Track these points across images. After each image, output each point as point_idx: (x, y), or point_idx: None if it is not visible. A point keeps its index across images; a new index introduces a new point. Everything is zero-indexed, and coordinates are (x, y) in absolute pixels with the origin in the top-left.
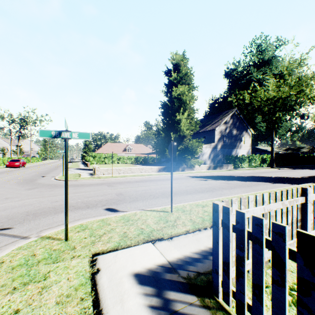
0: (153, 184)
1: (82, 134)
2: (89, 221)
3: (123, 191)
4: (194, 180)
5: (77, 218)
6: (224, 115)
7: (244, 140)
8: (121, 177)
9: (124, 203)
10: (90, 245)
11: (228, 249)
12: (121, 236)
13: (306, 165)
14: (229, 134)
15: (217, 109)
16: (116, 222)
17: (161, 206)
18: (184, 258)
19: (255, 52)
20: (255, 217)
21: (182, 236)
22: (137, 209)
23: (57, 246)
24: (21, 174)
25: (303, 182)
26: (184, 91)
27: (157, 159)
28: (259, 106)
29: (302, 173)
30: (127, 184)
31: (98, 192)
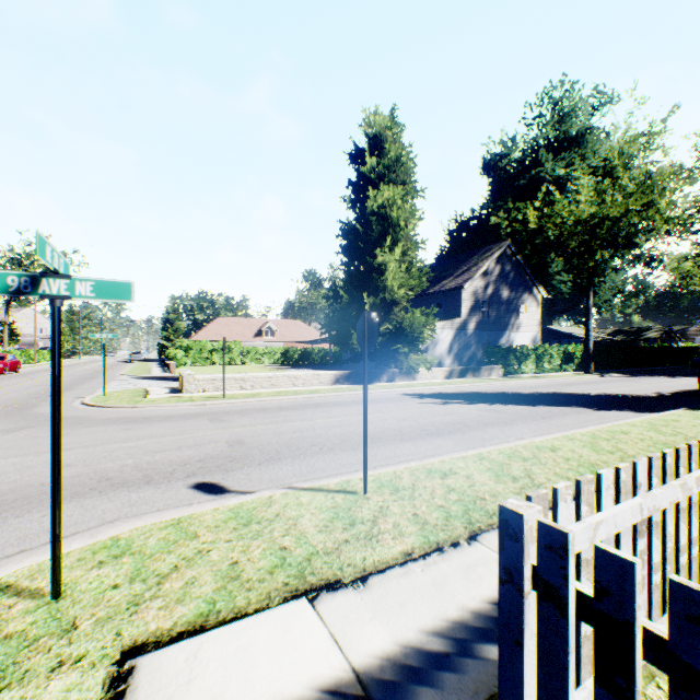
0: (322, 414)
1: (108, 285)
2: (140, 528)
3: (246, 433)
4: (418, 405)
5: (109, 517)
6: (483, 256)
7: (526, 312)
8: (245, 397)
9: (246, 468)
10: (123, 615)
11: (562, 677)
12: (222, 575)
13: (656, 366)
14: (493, 298)
15: (467, 243)
16: (216, 529)
17: (339, 477)
18: (403, 654)
19: (550, 117)
20: (685, 590)
21: (394, 570)
22: (277, 486)
23: (20, 621)
24: (3, 391)
25: (663, 406)
26: (394, 199)
27: (333, 354)
28: (557, 237)
29: (654, 385)
30: (259, 415)
31: (184, 438)
